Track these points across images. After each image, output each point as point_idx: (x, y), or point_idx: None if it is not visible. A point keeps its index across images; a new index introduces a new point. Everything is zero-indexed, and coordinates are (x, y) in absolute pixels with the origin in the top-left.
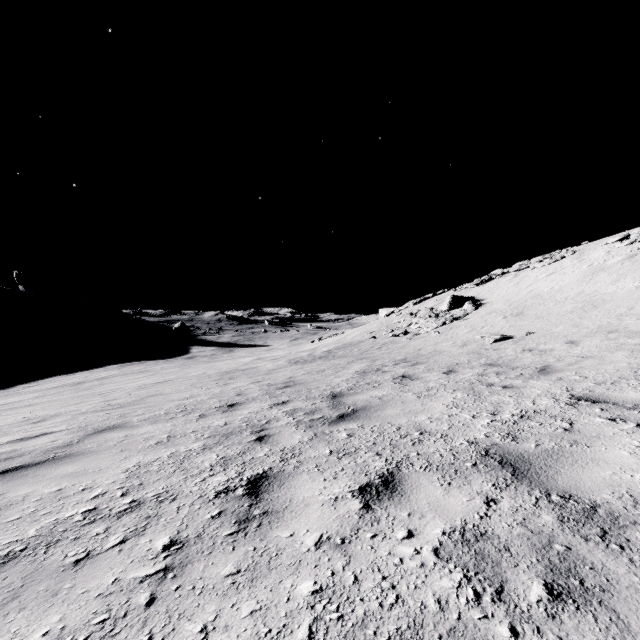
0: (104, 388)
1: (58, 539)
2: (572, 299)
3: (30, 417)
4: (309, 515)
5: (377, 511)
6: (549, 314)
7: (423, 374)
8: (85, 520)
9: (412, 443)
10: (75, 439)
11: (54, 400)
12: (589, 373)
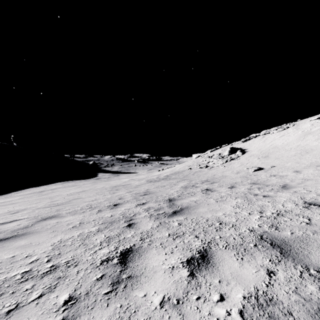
0: (53, 194)
1: (2, 293)
2: (294, 149)
3: (11, 210)
4: (156, 280)
5: (199, 278)
6: (282, 156)
7: (217, 188)
8: (22, 279)
9: (216, 230)
10: (30, 224)
11: (26, 201)
12: (311, 189)
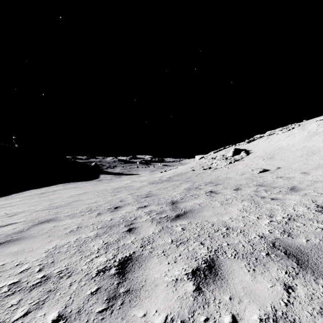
0: (53, 196)
1: None
2: (300, 150)
3: (9, 213)
4: (158, 295)
5: (206, 294)
6: (288, 158)
7: (222, 190)
8: (8, 291)
9: (222, 236)
10: (26, 227)
11: (26, 203)
12: (322, 191)
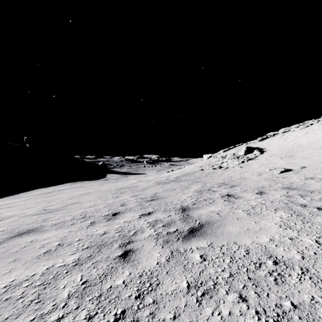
0: (56, 196)
1: None
2: None
3: None
4: None
5: None
6: (312, 156)
7: (242, 194)
8: None
9: (273, 279)
10: None
11: (24, 204)
12: None
